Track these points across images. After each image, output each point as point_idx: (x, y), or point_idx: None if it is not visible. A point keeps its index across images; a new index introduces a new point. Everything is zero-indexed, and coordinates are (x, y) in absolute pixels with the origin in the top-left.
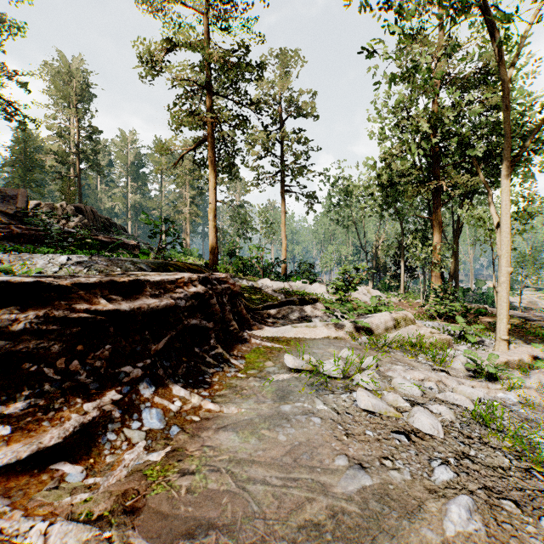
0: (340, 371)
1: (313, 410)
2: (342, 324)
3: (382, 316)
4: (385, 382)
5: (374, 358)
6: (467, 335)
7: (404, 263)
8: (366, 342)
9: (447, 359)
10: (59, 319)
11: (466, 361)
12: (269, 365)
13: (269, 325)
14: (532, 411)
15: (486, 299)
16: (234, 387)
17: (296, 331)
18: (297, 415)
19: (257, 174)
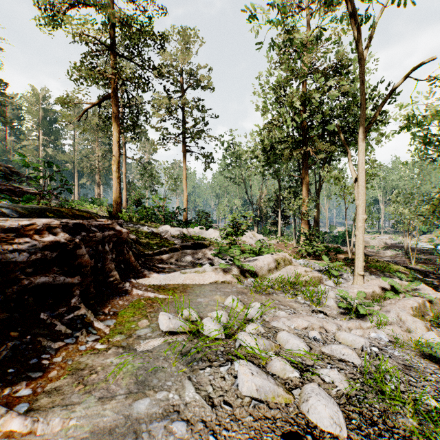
0: (222, 330)
1: (179, 403)
2: (230, 267)
3: (266, 258)
4: (270, 338)
5: (259, 304)
6: (331, 271)
7: (281, 213)
8: (252, 284)
9: (320, 296)
10: None
11: (335, 296)
12: (142, 326)
13: (159, 271)
14: (403, 351)
15: (337, 240)
16: (81, 369)
17: (184, 278)
18: (153, 420)
19: (162, 135)
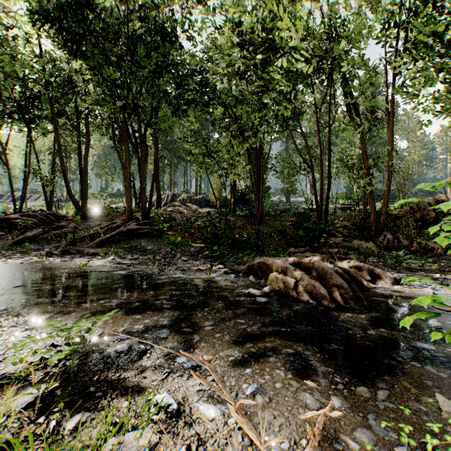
0: None
1: None
2: None
3: None
4: None
5: None
6: None
7: None
8: None
9: None
10: None
11: None
12: None
13: None
14: None
15: None
16: None
17: None
18: None
19: None
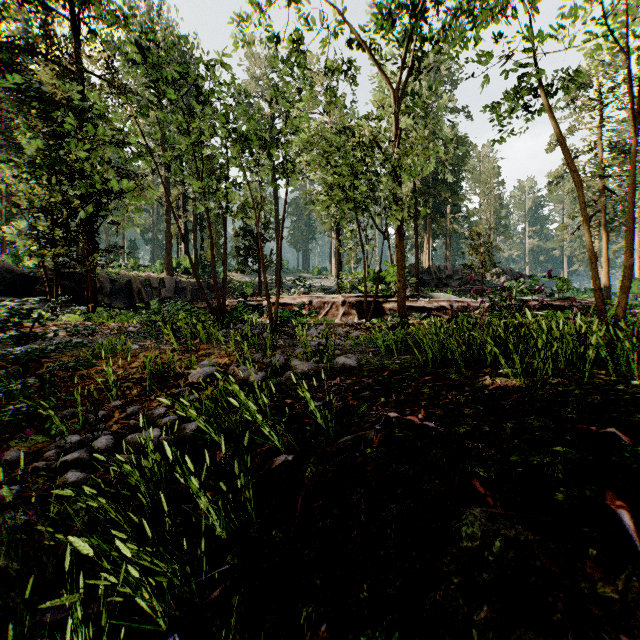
0: None
1: None
2: None
3: None
4: None
5: None
6: None
7: None
8: None
9: None
10: (544, 304)
11: None
12: None
13: None
14: None
15: None
16: None
17: None
18: None
19: None
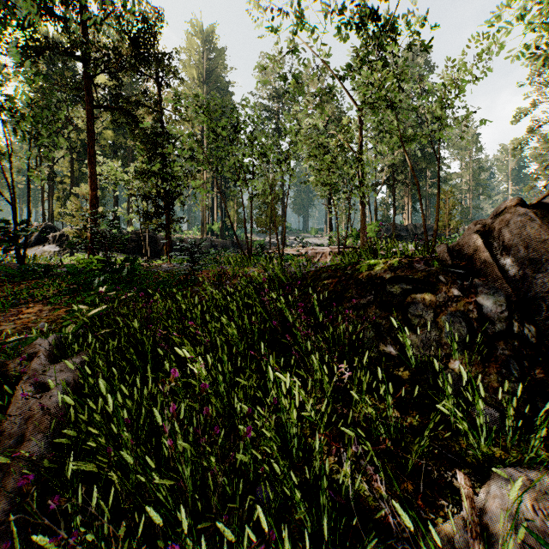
0: None
1: None
2: None
3: None
4: None
5: None
6: None
7: None
8: None
9: None
10: None
11: None
12: None
13: None
14: None
15: None
16: None
17: None
18: None
19: None
